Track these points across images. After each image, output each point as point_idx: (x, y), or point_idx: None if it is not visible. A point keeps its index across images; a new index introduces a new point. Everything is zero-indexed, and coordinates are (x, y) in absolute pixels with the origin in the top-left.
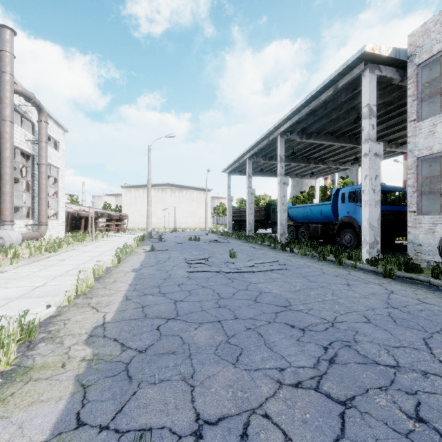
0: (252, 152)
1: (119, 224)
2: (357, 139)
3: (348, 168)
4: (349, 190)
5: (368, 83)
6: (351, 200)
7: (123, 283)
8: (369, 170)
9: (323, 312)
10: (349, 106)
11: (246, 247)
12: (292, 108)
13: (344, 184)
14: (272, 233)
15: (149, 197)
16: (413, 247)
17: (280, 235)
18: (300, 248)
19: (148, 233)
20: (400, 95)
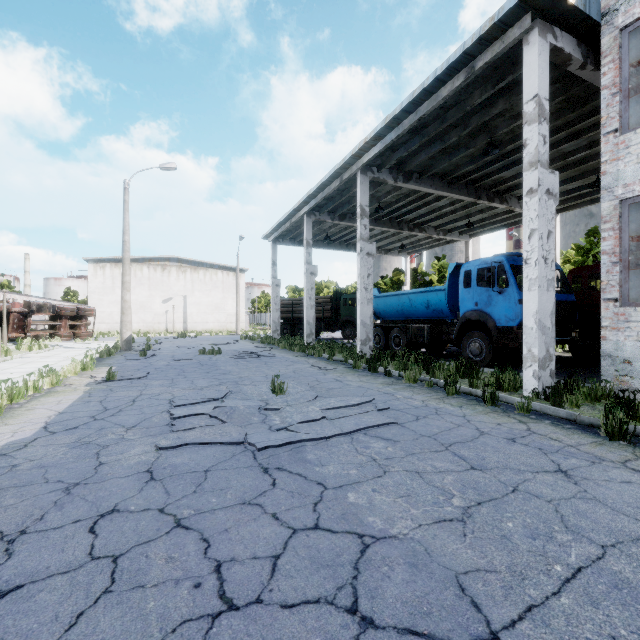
0: (313, 202)
1: (78, 324)
2: (477, 190)
3: (454, 241)
4: (479, 266)
5: (537, 56)
6: (480, 283)
7: None
8: (538, 221)
9: None
10: (481, 119)
11: (305, 366)
12: (386, 117)
13: (440, 267)
14: (343, 339)
15: (126, 274)
16: (613, 365)
17: (362, 342)
18: (404, 367)
19: (124, 342)
20: (560, 109)
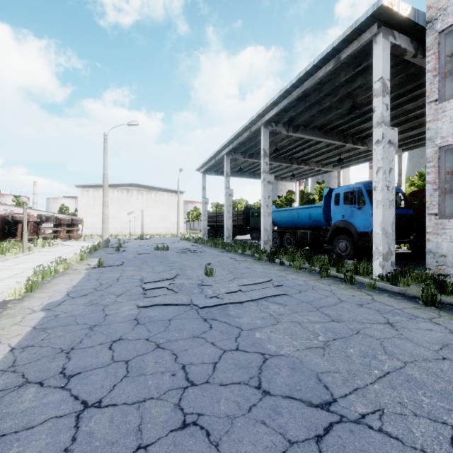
0: (231, 146)
1: (71, 230)
2: (345, 137)
3: (329, 171)
4: (345, 191)
5: (382, 51)
6: (346, 202)
7: (1, 345)
8: (382, 162)
9: (413, 424)
10: (346, 91)
11: (226, 258)
12: (281, 90)
13: (320, 189)
14: (251, 240)
15: (105, 196)
16: (434, 258)
17: (264, 242)
18: (293, 259)
19: (104, 241)
20: (401, 82)
